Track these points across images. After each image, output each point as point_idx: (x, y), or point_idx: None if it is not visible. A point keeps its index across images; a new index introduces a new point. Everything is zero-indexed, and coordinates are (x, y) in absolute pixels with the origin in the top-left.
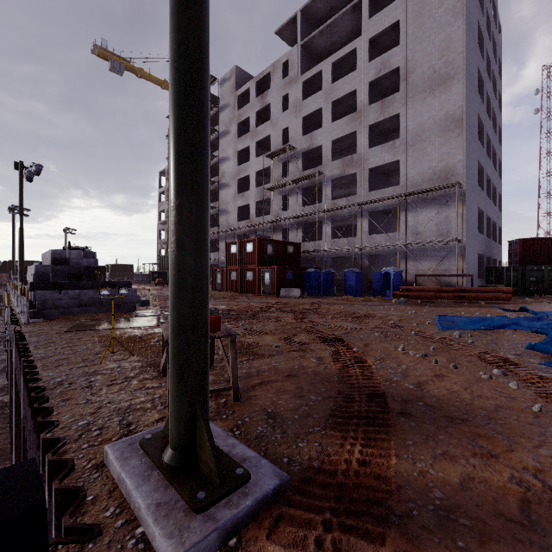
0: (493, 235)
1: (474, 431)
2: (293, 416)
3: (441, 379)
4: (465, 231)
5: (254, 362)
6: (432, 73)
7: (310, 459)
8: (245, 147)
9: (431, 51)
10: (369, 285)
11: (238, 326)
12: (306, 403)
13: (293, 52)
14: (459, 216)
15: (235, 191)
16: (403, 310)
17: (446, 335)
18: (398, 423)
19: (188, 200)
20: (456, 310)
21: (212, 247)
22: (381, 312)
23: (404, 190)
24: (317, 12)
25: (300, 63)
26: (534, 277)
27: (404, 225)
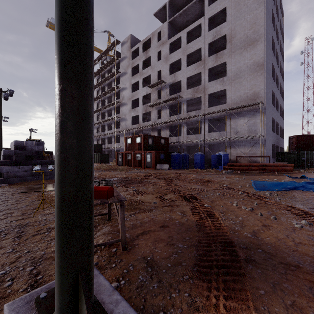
0: (279, 133)
1: (309, 278)
2: (167, 264)
3: (268, 229)
4: (265, 130)
5: (139, 215)
6: (246, 38)
7: (182, 312)
8: (136, 82)
9: (245, 25)
10: (208, 162)
11: (130, 188)
12: (176, 251)
13: (164, 26)
14: (261, 121)
15: (130, 107)
16: (230, 178)
17: (261, 194)
18: (247, 271)
19: (70, 85)
20: (262, 177)
21: (117, 140)
22: (217, 179)
23: (229, 106)
24: (178, 3)
25: (168, 32)
26: (304, 157)
27: (229, 127)
